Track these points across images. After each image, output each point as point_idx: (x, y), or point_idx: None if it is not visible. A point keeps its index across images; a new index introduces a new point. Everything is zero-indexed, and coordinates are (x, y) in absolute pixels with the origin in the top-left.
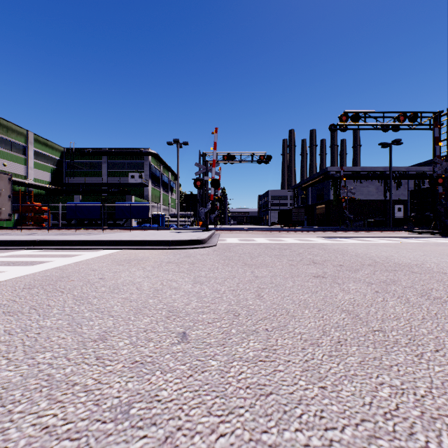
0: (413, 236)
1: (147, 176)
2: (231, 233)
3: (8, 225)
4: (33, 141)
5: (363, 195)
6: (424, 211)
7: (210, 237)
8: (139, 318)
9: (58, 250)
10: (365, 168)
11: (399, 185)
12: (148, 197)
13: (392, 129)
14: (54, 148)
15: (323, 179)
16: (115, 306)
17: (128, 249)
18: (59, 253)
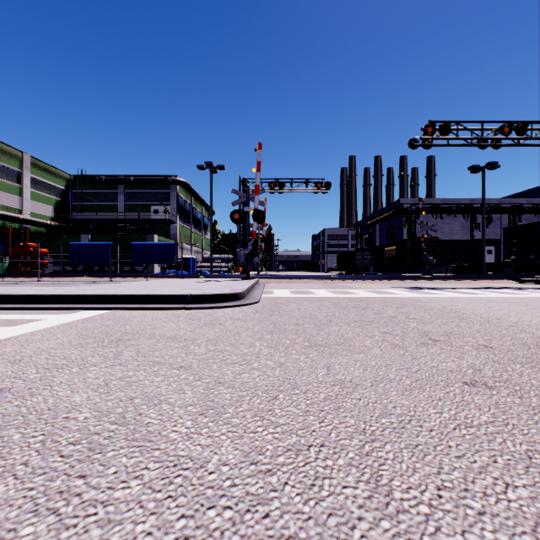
0: (526, 287)
1: (174, 210)
2: (279, 282)
3: None
4: (31, 166)
5: (444, 234)
6: (528, 253)
7: (251, 289)
8: None
9: (15, 310)
10: (447, 200)
11: (489, 221)
12: (175, 237)
13: (492, 144)
14: (58, 175)
15: (395, 214)
16: None
17: (123, 309)
18: (6, 317)
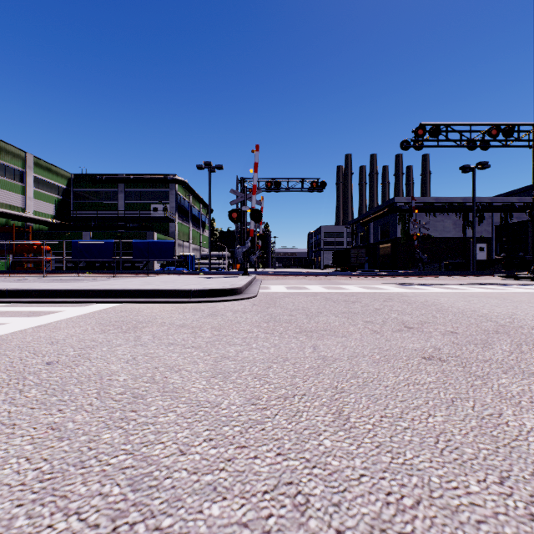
0: (511, 283)
1: (173, 208)
2: (276, 278)
3: (0, 269)
4: (33, 165)
5: (438, 232)
6: (517, 250)
7: (249, 284)
8: (38, 521)
9: (33, 303)
10: (440, 198)
11: (481, 219)
12: (174, 234)
13: (480, 146)
14: (60, 174)
15: (389, 212)
16: (12, 458)
17: (132, 302)
18: (28, 309)
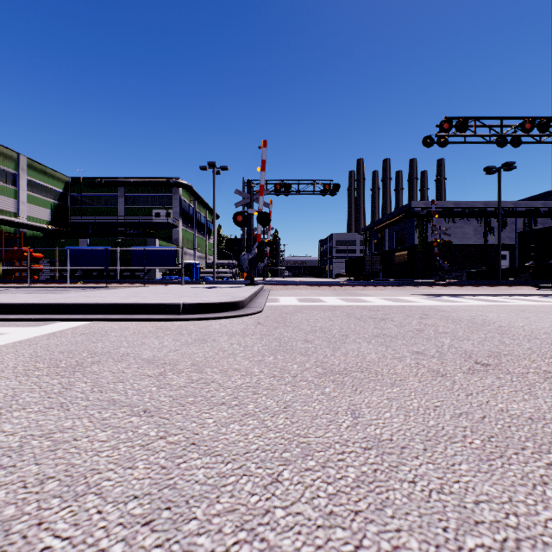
0: (551, 294)
1: (176, 213)
2: (286, 288)
3: None
4: (27, 168)
5: (457, 239)
6: (547, 258)
7: (254, 296)
8: None
9: None
10: (460, 203)
11: (504, 225)
12: (177, 241)
13: (512, 142)
14: (56, 178)
15: (405, 218)
16: None
17: (105, 320)
18: None
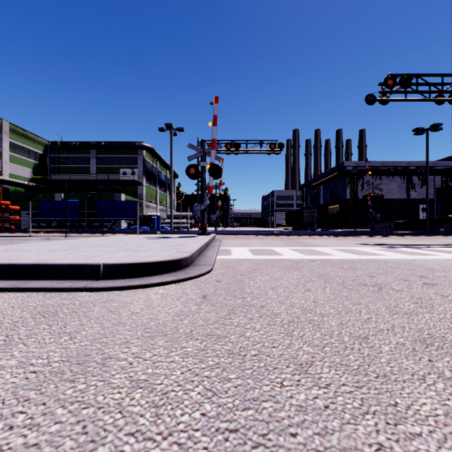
0: None
1: (141, 172)
2: (236, 238)
3: None
4: (10, 132)
5: (383, 194)
6: None
7: (205, 247)
8: None
9: None
10: (386, 163)
11: (424, 182)
12: (141, 196)
13: (450, 99)
14: (36, 141)
15: (338, 175)
16: None
17: None
18: None
